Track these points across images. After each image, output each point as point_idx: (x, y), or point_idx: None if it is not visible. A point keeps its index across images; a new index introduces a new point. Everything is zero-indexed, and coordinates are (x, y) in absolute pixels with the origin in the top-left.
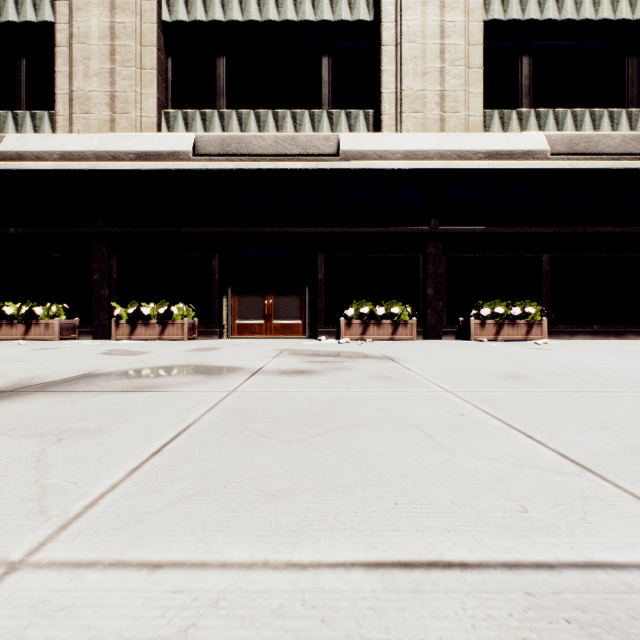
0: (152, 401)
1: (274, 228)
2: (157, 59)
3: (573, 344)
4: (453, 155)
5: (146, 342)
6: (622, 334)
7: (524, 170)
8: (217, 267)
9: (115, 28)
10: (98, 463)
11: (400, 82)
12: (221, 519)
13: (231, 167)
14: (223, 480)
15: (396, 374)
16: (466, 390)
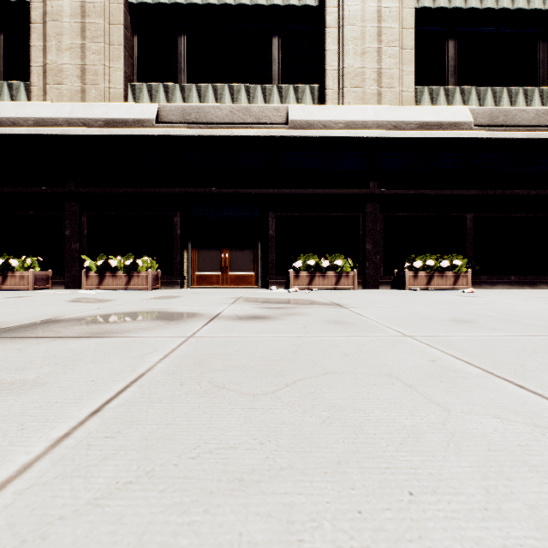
0: (105, 347)
1: (230, 189)
2: (124, 36)
3: (496, 292)
4: (389, 125)
5: (113, 291)
6: (535, 284)
7: (451, 139)
8: (178, 224)
9: (85, 7)
10: (18, 429)
11: (342, 60)
12: (166, 530)
13: (191, 134)
14: (173, 454)
15: (349, 319)
16: (424, 334)
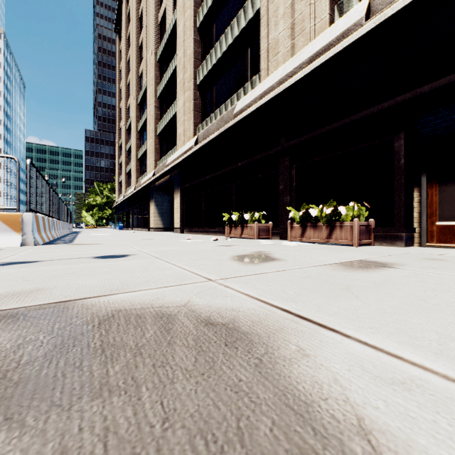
0: None
1: None
2: None
3: None
4: None
5: (311, 245)
6: None
7: None
8: (401, 150)
9: None
10: None
11: None
12: None
13: None
14: None
15: None
16: None
